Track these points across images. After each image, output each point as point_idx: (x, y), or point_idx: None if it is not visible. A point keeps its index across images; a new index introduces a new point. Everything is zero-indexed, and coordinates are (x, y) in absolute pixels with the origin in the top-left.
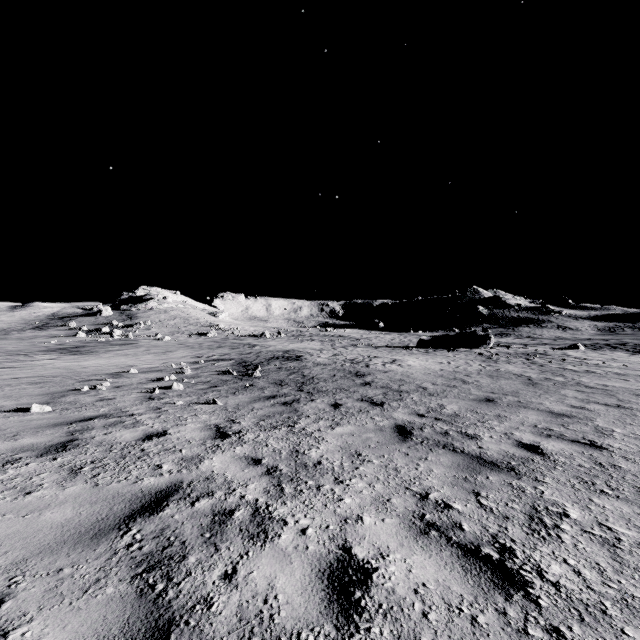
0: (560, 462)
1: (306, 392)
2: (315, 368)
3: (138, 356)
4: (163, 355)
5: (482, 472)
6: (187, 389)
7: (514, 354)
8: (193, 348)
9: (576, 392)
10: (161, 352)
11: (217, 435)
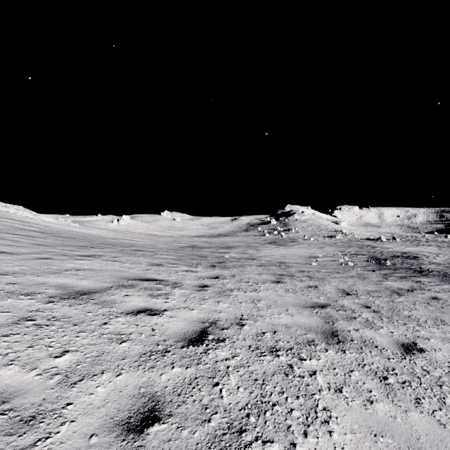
0: None
1: (423, 274)
2: (430, 265)
3: (309, 249)
4: (321, 249)
5: None
6: (354, 265)
7: None
8: (333, 246)
9: None
10: (318, 247)
11: (384, 279)
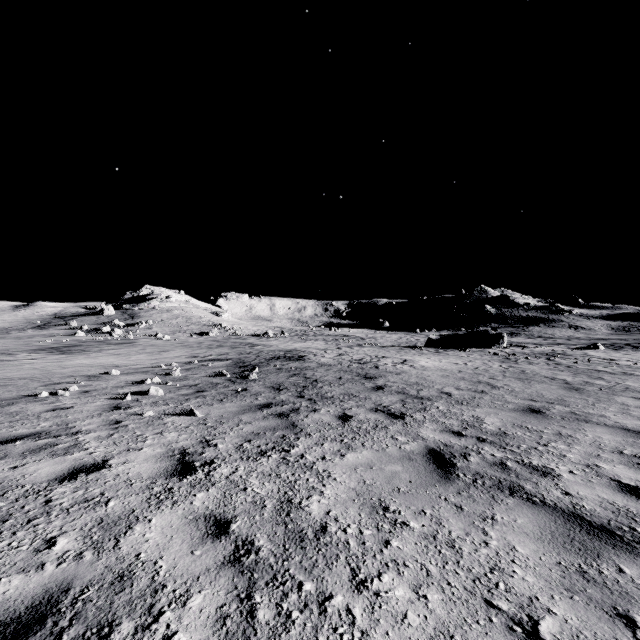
0: None
1: (308, 399)
2: (319, 369)
3: (130, 356)
4: (157, 355)
5: (602, 553)
6: (167, 394)
7: (532, 354)
8: (191, 347)
9: (635, 400)
10: (156, 351)
11: (177, 469)
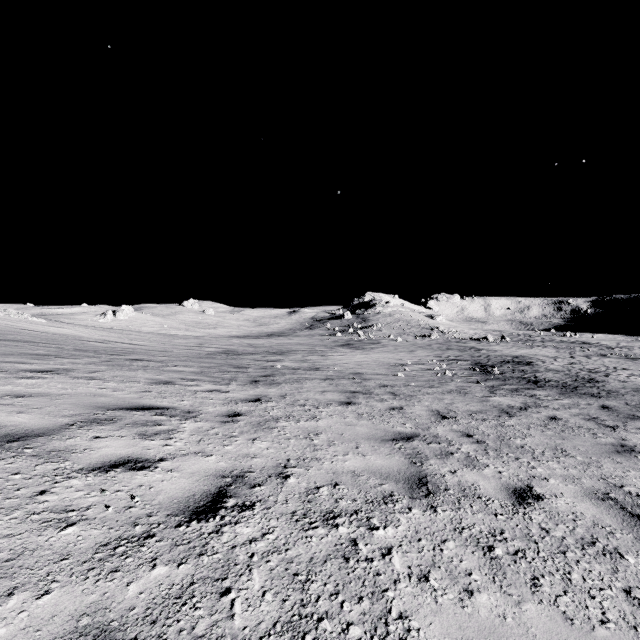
0: None
1: (538, 385)
2: (547, 372)
3: (396, 353)
4: (411, 353)
5: (639, 420)
6: (453, 376)
7: None
8: (427, 349)
9: None
10: (407, 351)
11: (491, 393)
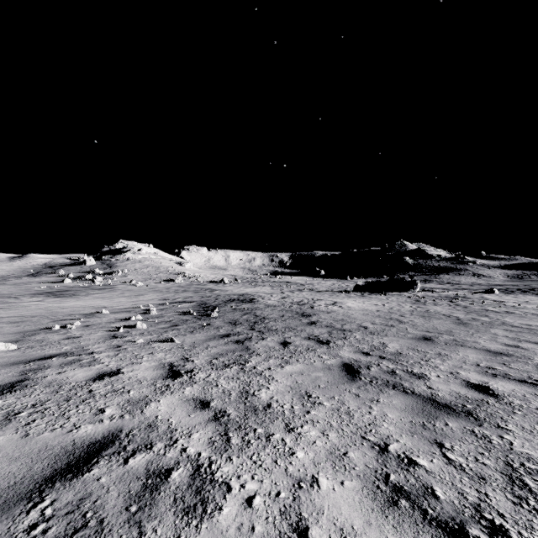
0: (516, 405)
1: (257, 331)
2: (266, 309)
3: (113, 299)
4: (134, 298)
5: (439, 417)
6: (150, 328)
7: (439, 297)
8: (161, 292)
9: (505, 331)
10: (133, 295)
11: (169, 374)
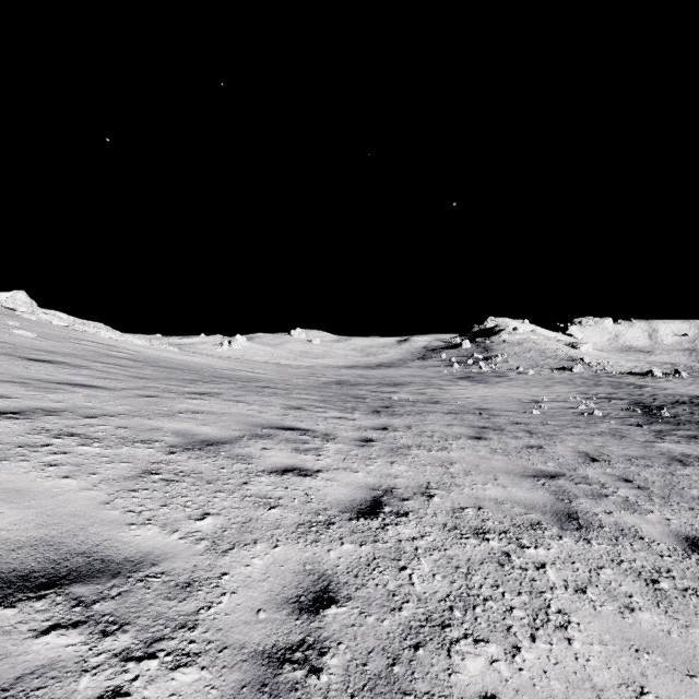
0: None
1: None
2: None
3: (527, 388)
4: (547, 389)
5: None
6: (605, 416)
7: None
8: (568, 384)
9: None
10: (542, 386)
11: (658, 438)
